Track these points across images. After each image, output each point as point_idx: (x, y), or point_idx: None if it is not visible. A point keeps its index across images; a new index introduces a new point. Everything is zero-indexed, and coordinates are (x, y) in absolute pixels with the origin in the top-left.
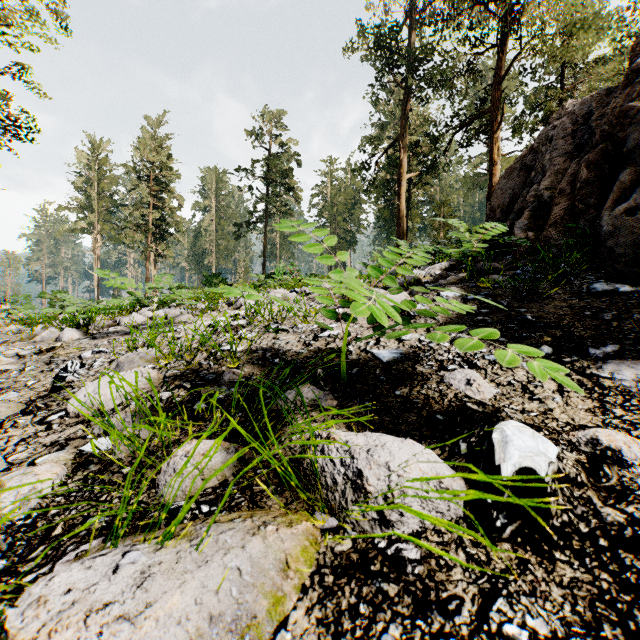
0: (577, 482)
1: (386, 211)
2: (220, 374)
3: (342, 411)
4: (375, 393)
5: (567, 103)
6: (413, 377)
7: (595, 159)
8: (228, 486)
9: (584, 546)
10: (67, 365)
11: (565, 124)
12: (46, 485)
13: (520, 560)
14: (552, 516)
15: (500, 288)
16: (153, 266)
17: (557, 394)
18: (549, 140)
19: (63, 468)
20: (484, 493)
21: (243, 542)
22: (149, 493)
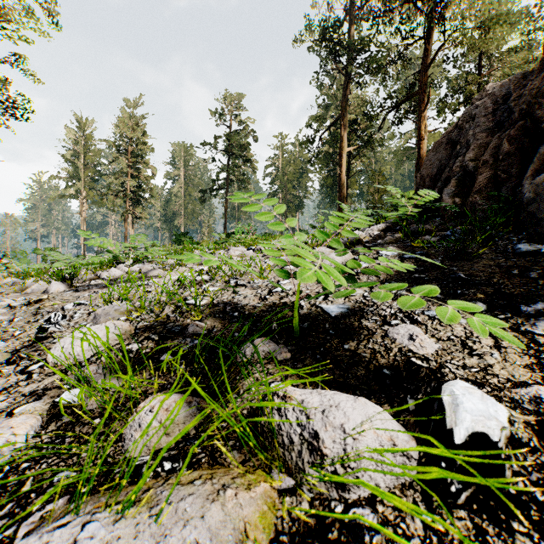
0: (529, 447)
1: (329, 179)
2: (185, 326)
3: (297, 371)
4: (325, 346)
5: (488, 86)
6: (359, 331)
7: (515, 134)
8: (190, 440)
9: (542, 516)
10: (50, 317)
11: (486, 104)
12: (20, 438)
13: (478, 530)
14: (507, 483)
15: (432, 248)
16: (131, 226)
17: (495, 350)
18: (472, 118)
19: (38, 419)
20: (447, 471)
21: (202, 510)
22: (116, 447)
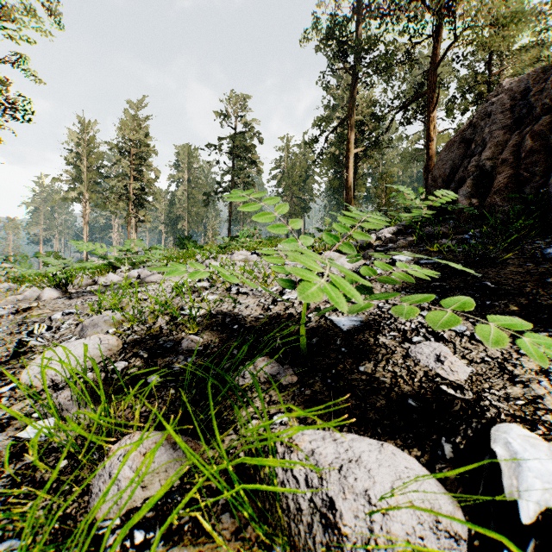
0: None
1: (335, 182)
2: (179, 341)
3: (306, 411)
4: (337, 368)
5: (504, 81)
6: (376, 349)
7: (539, 130)
8: (172, 496)
9: None
10: (34, 328)
11: (503, 100)
12: None
13: None
14: None
15: (450, 252)
16: (134, 230)
17: (541, 376)
18: (488, 115)
19: None
20: None
21: None
22: (80, 502)
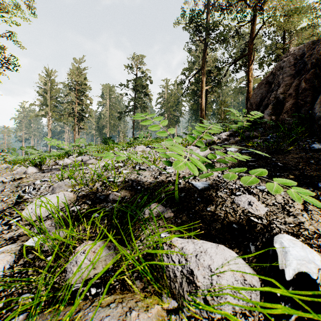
0: None
1: (194, 105)
2: (108, 195)
3: (179, 228)
4: (195, 209)
5: (290, 49)
6: (216, 199)
7: (309, 77)
8: (109, 272)
9: None
10: (26, 189)
11: (290, 60)
12: None
13: None
14: None
15: (259, 146)
16: (77, 133)
17: (304, 212)
18: (281, 68)
19: (12, 256)
20: (289, 308)
21: None
22: (61, 276)
